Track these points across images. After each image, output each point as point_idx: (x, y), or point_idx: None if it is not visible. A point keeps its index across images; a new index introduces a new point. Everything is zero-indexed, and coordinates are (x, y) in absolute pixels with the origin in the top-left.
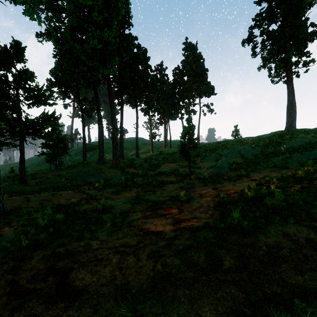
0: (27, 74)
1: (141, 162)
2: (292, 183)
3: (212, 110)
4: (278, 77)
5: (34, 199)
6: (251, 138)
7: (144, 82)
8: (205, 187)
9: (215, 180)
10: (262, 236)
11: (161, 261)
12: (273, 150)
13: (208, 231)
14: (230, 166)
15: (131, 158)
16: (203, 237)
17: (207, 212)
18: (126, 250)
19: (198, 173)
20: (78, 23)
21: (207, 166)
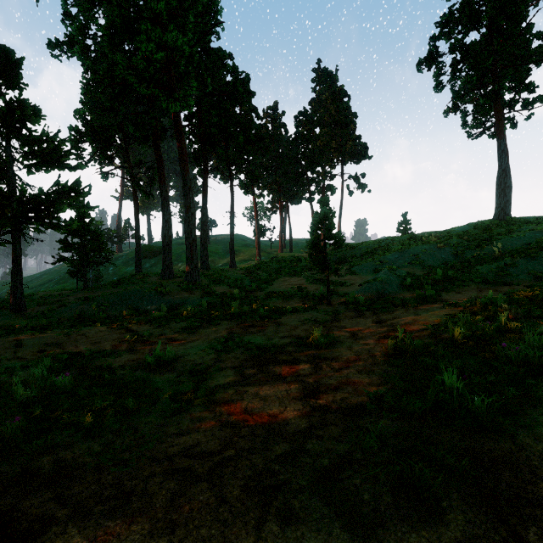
0: (26, 109)
1: (239, 274)
2: (538, 309)
3: (363, 186)
4: (479, 126)
5: (31, 343)
6: (433, 234)
7: (244, 134)
8: (361, 319)
9: (378, 306)
10: (524, 433)
11: (277, 505)
12: (478, 253)
13: (384, 416)
14: (402, 280)
15: (221, 269)
16: (377, 435)
17: (373, 371)
18: (192, 468)
19: (344, 293)
20: (123, 19)
21: (359, 282)
